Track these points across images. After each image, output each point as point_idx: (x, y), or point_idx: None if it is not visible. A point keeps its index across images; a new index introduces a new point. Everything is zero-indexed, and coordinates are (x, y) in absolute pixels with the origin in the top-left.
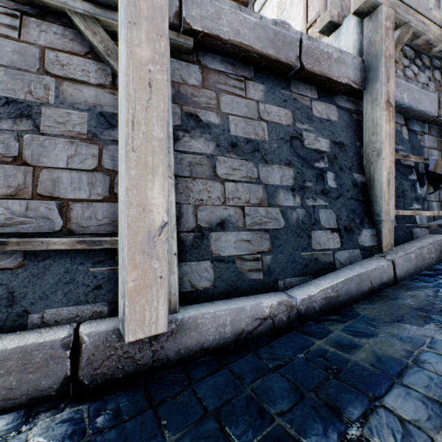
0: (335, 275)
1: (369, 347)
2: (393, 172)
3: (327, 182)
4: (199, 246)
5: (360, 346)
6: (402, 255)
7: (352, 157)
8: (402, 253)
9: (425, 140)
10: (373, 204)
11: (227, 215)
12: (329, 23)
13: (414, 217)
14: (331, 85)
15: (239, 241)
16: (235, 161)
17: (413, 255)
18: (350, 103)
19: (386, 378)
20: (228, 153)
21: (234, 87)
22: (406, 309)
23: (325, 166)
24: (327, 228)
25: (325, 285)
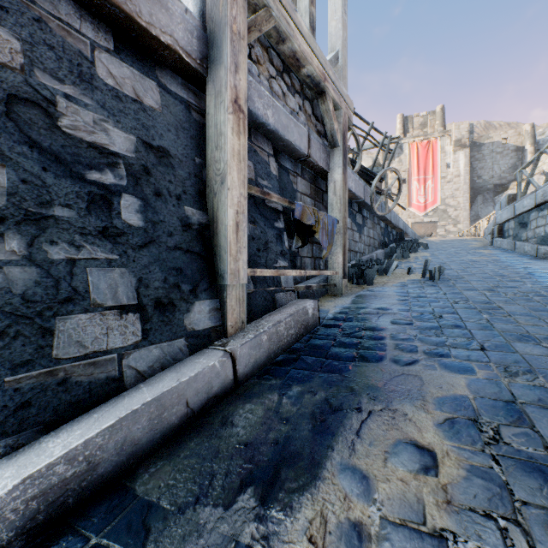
0: (111, 408)
1: None
2: (245, 212)
3: (119, 214)
4: None
5: None
6: (250, 339)
7: (185, 179)
8: (253, 334)
9: (299, 183)
10: (217, 260)
11: None
12: None
13: (279, 277)
14: (143, 39)
15: None
16: None
17: (266, 336)
18: (190, 93)
19: None
20: None
21: None
22: (227, 453)
23: (119, 182)
24: (108, 307)
25: (52, 456)
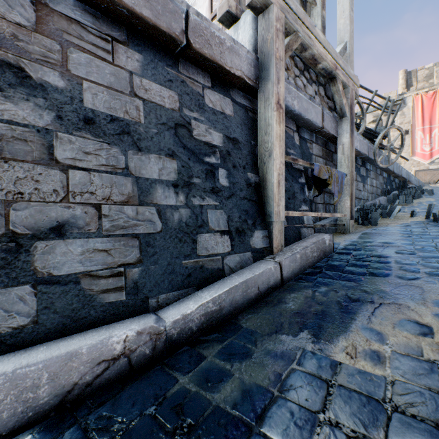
0: (222, 283)
1: (238, 377)
2: (283, 173)
3: (218, 180)
4: (10, 264)
5: (230, 376)
6: (289, 256)
7: (247, 156)
8: (290, 253)
9: (313, 148)
10: (266, 205)
11: (70, 215)
12: (227, 13)
13: (303, 217)
14: (225, 76)
15: (89, 252)
16: (89, 143)
17: (298, 255)
18: (247, 101)
19: (245, 426)
20: (79, 131)
21: (95, 45)
22: (286, 315)
23: (217, 161)
24: (216, 231)
25: (206, 298)
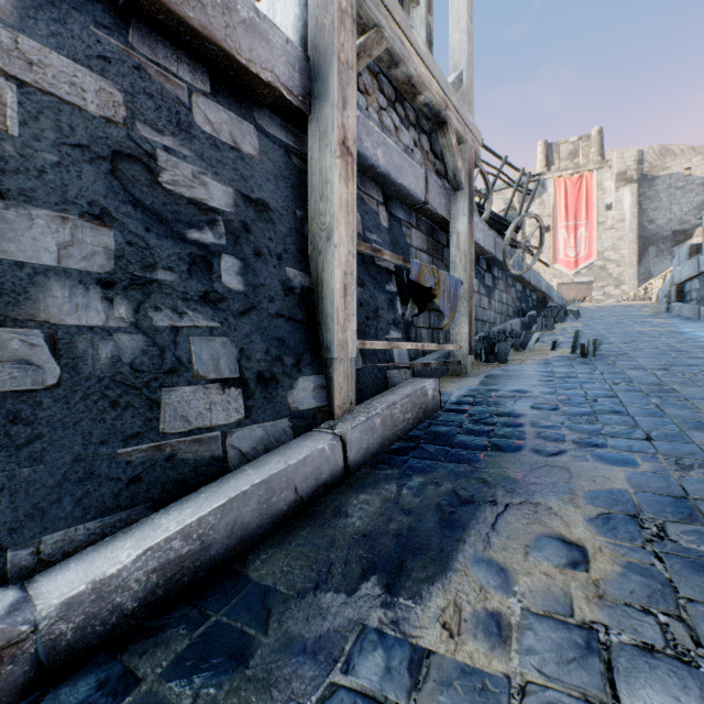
0: (218, 488)
1: None
2: (354, 273)
3: (220, 277)
4: None
5: None
6: (362, 422)
7: (286, 236)
8: (364, 417)
9: (413, 236)
10: (322, 329)
11: None
12: None
13: (392, 351)
14: (241, 78)
15: None
16: None
17: (379, 419)
18: (289, 135)
19: None
20: None
21: None
22: (343, 543)
23: (219, 241)
24: (211, 380)
25: (168, 530)
